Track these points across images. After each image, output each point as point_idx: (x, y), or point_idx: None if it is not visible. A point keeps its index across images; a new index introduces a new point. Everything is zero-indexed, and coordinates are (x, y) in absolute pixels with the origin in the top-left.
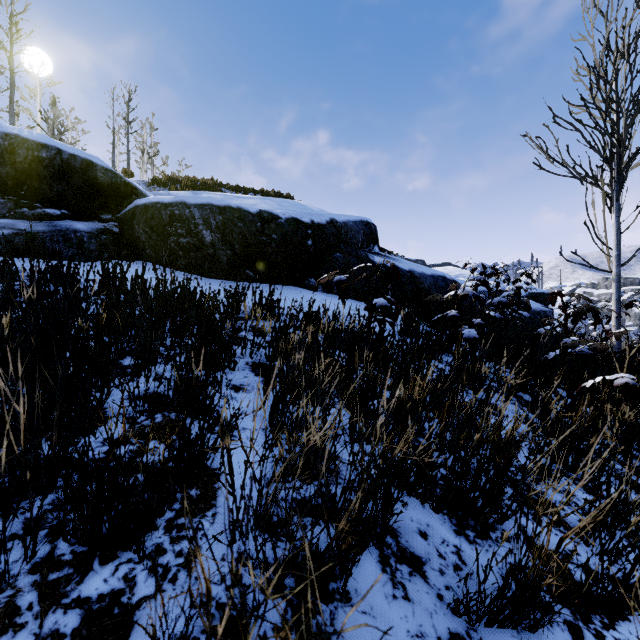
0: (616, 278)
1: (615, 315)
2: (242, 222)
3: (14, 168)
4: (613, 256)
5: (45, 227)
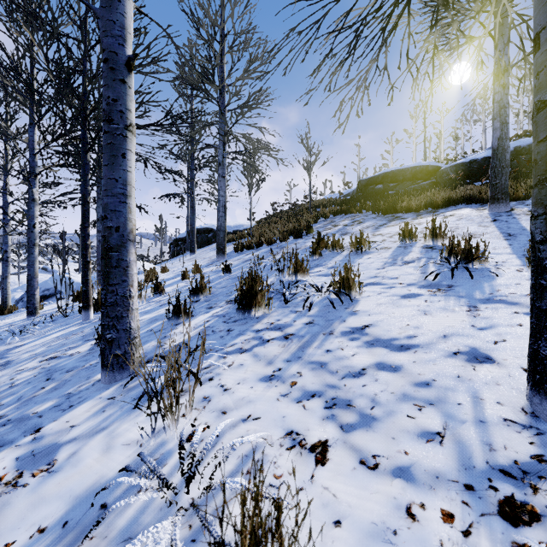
0: None
1: None
2: (462, 166)
3: (412, 174)
4: None
5: (417, 186)
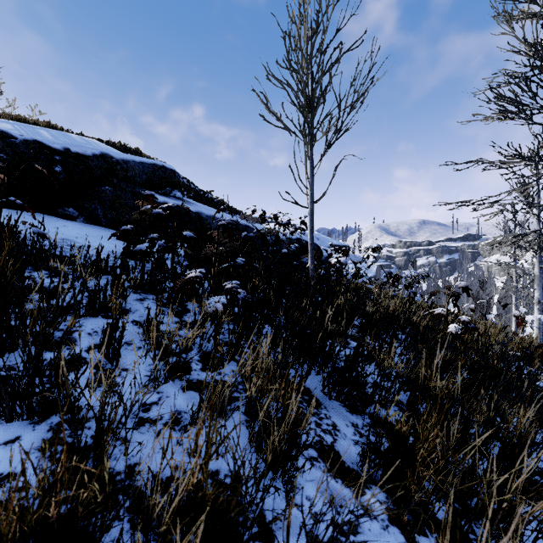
0: (310, 213)
1: (310, 243)
2: None
3: None
4: (309, 195)
5: None
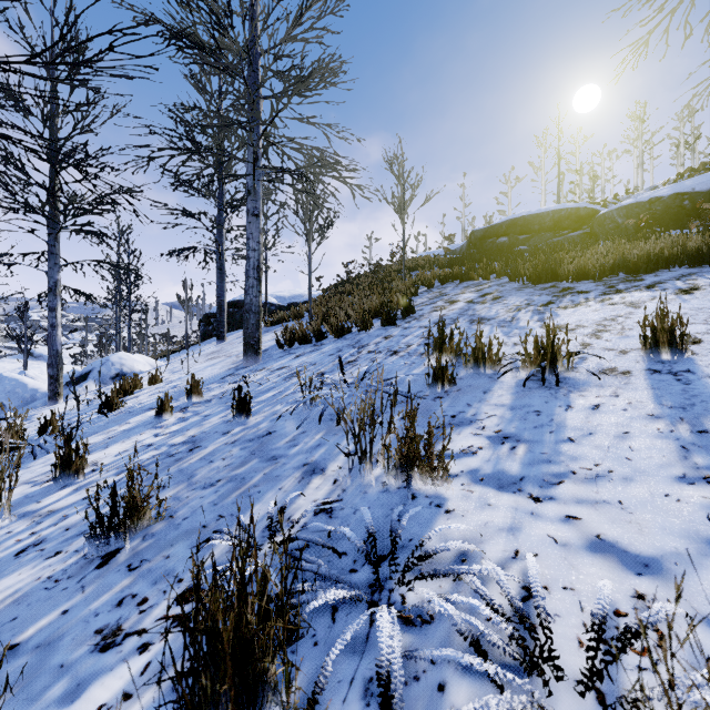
0: None
1: None
2: (637, 208)
3: (553, 222)
4: None
5: (562, 238)
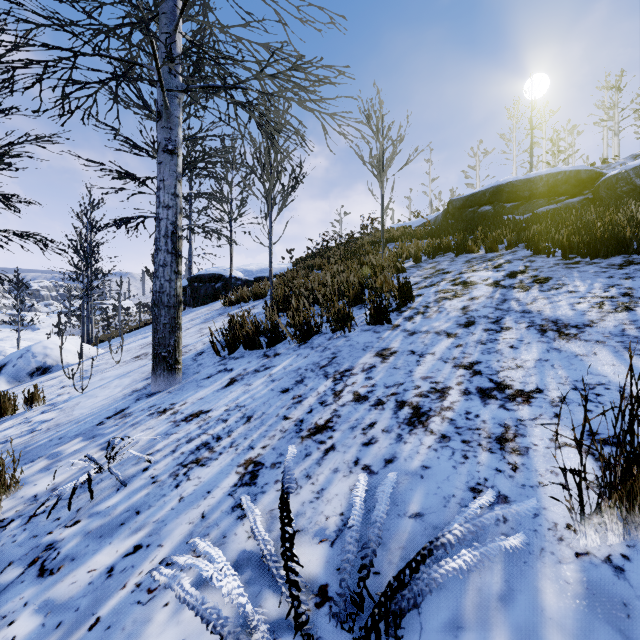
0: None
1: None
2: None
3: (547, 187)
4: None
5: (559, 205)
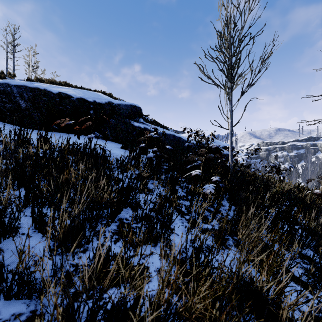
0: (230, 132)
1: (230, 150)
2: (46, 97)
3: None
4: (229, 122)
5: None
